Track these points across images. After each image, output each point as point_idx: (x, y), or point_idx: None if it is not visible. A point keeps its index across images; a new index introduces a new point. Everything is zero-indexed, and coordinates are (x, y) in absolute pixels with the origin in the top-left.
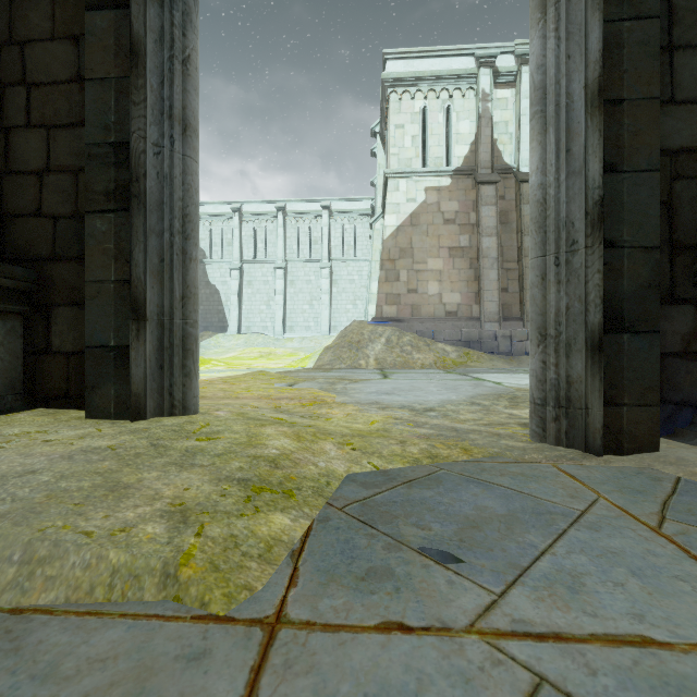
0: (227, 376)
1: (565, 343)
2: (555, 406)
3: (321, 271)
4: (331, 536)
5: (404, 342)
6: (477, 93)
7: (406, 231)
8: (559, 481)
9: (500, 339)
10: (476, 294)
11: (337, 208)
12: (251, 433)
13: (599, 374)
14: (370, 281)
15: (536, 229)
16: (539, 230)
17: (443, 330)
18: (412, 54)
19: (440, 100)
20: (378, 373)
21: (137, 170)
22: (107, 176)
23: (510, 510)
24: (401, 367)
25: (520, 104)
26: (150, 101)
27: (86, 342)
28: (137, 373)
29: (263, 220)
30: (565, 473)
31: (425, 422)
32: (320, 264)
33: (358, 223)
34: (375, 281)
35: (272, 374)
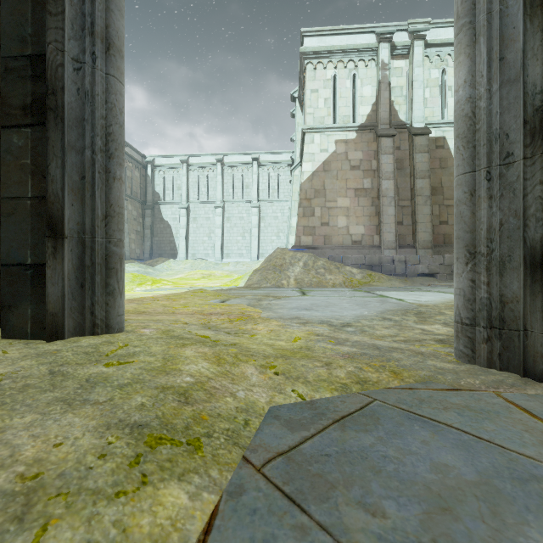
0: (171, 293)
1: (499, 261)
2: (487, 327)
3: (252, 210)
4: (243, 531)
5: (318, 265)
6: (377, 63)
7: (320, 175)
8: (516, 419)
9: (396, 263)
10: (377, 227)
11: (264, 160)
12: (168, 356)
13: (542, 293)
14: (291, 217)
15: (464, 144)
16: (467, 145)
17: (350, 256)
18: (324, 32)
19: (347, 69)
20: (297, 290)
21: (54, 83)
22: (23, 90)
23: (480, 472)
24: (316, 286)
25: (412, 71)
26: (70, 15)
27: (3, 260)
28: (54, 291)
29: (205, 169)
30: (516, 405)
31: (345, 338)
32: (251, 204)
33: (281, 172)
34: (294, 217)
35: (209, 291)
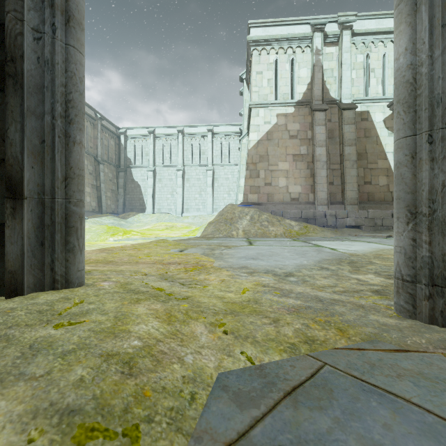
0: (137, 243)
1: (441, 221)
2: (429, 284)
3: (207, 172)
4: None
5: (263, 219)
6: (312, 49)
7: (264, 143)
8: None
9: (328, 217)
10: (311, 186)
11: (217, 131)
12: (119, 314)
13: None
14: (239, 178)
15: (405, 109)
16: (409, 109)
17: (289, 211)
18: (267, 24)
19: (287, 55)
20: (245, 240)
21: (13, 50)
22: None
23: None
24: (261, 236)
25: (341, 56)
26: None
27: None
28: (13, 250)
29: (168, 139)
30: None
31: (289, 289)
32: (206, 167)
33: (231, 141)
34: (242, 178)
35: (170, 241)
